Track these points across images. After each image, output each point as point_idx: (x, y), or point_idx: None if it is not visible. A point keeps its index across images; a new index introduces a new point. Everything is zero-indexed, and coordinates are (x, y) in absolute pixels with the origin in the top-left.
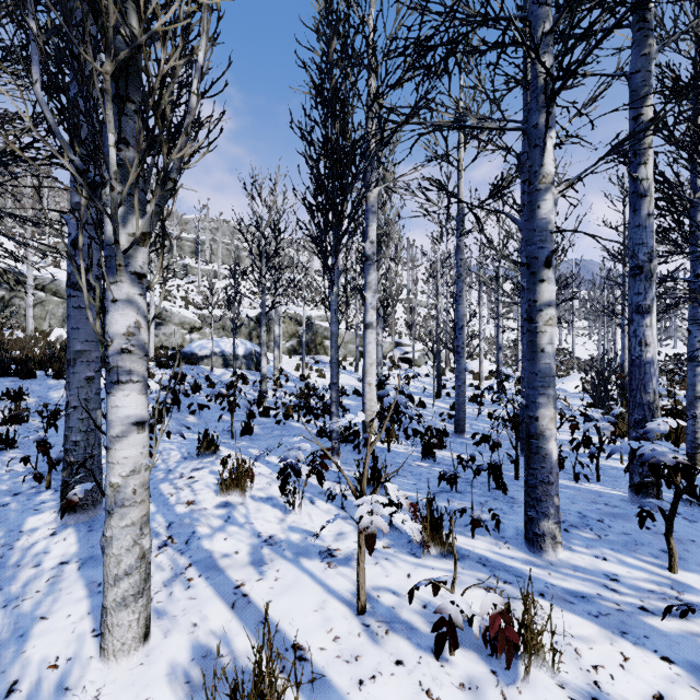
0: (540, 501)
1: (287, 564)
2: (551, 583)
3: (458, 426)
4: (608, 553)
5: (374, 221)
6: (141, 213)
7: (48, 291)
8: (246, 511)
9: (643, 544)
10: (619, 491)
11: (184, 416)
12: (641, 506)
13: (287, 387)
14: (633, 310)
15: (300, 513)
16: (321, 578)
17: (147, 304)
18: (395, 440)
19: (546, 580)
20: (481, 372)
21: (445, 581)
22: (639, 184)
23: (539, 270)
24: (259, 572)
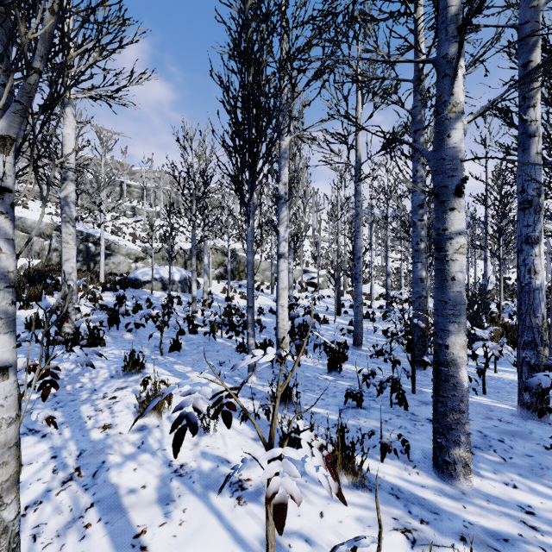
0: (451, 429)
1: (194, 501)
2: (469, 521)
3: (356, 340)
4: (517, 480)
5: (286, 166)
6: (0, 113)
7: (15, 227)
8: (161, 435)
9: (548, 467)
10: (506, 404)
11: (122, 333)
12: None
13: (214, 307)
14: (523, 240)
15: (214, 436)
16: (229, 519)
17: (13, 225)
18: (304, 354)
19: (462, 516)
20: (372, 294)
21: (364, 538)
22: (528, 125)
23: (449, 199)
24: (164, 513)
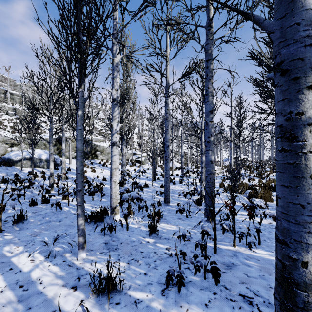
0: None
1: None
2: None
3: (166, 199)
4: None
5: (118, 76)
6: None
7: None
8: None
9: None
10: None
11: None
12: None
13: (71, 178)
14: None
15: None
16: None
17: None
18: (131, 216)
19: None
20: (173, 167)
21: None
22: None
23: (306, 74)
24: None
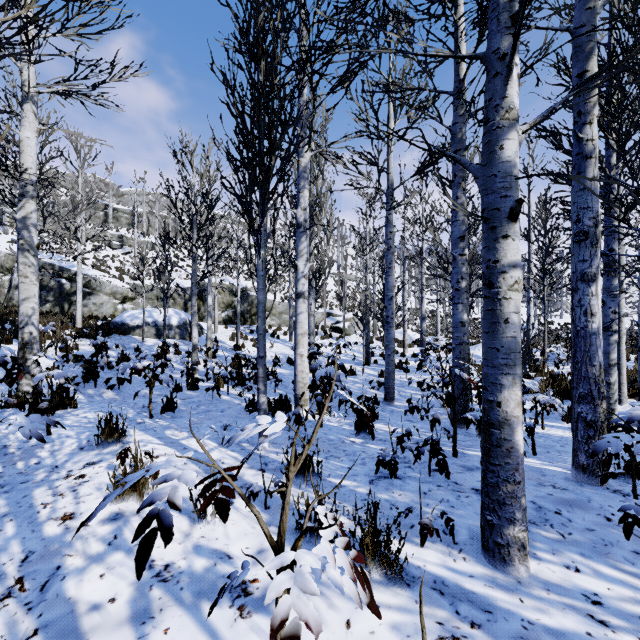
0: (504, 503)
1: (181, 617)
2: (528, 619)
3: (388, 393)
4: (579, 561)
5: (306, 187)
6: None
7: None
8: None
9: (612, 543)
10: (558, 466)
11: (100, 391)
12: (624, 509)
13: (220, 357)
14: (578, 278)
15: (211, 523)
16: None
17: None
18: (327, 412)
19: (520, 613)
20: (405, 340)
21: None
22: (584, 145)
23: (502, 224)
24: (138, 637)
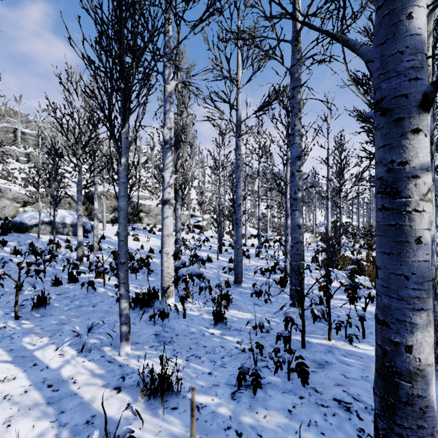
0: None
1: None
2: None
3: (237, 278)
4: None
5: (171, 110)
6: None
7: None
8: None
9: None
10: None
11: None
12: None
13: (105, 250)
14: None
15: None
16: None
17: None
18: (190, 300)
19: None
20: (246, 234)
21: None
22: None
23: (411, 115)
24: None
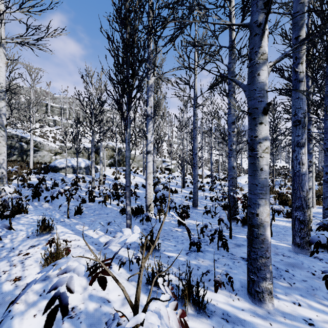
0: (260, 269)
1: None
2: None
3: (194, 203)
4: (300, 299)
5: (152, 95)
6: None
7: None
8: None
9: (316, 288)
10: (284, 243)
11: (41, 203)
12: (325, 272)
13: (107, 184)
14: (295, 144)
15: None
16: None
17: None
18: (163, 214)
19: None
20: (203, 175)
21: None
22: (298, 74)
23: (259, 116)
24: None
